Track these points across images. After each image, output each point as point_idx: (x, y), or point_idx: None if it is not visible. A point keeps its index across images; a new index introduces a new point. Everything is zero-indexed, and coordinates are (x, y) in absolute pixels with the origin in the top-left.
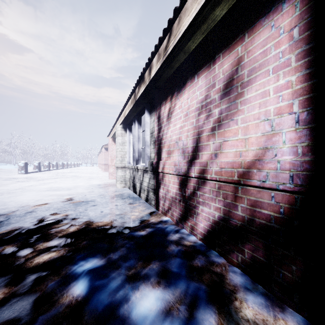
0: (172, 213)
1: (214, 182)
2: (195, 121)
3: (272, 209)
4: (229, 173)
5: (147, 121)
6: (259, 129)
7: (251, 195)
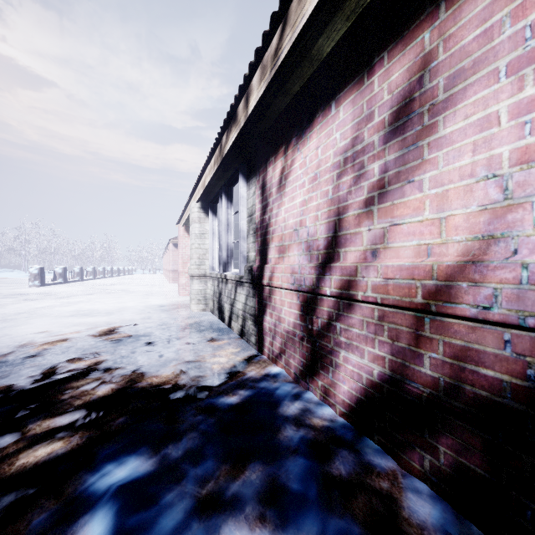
0: (287, 360)
1: (371, 306)
2: (332, 189)
3: (506, 368)
4: (405, 289)
5: (242, 194)
6: (474, 197)
7: (453, 335)
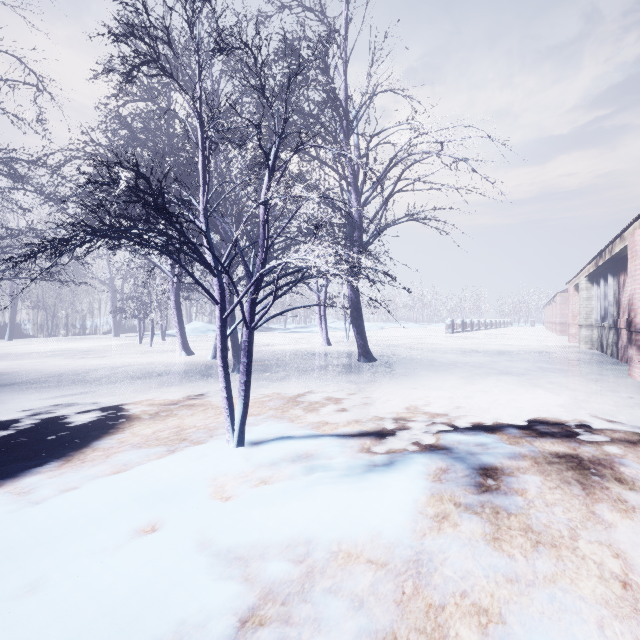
0: (624, 357)
1: None
2: None
3: None
4: None
5: (609, 284)
6: None
7: None
